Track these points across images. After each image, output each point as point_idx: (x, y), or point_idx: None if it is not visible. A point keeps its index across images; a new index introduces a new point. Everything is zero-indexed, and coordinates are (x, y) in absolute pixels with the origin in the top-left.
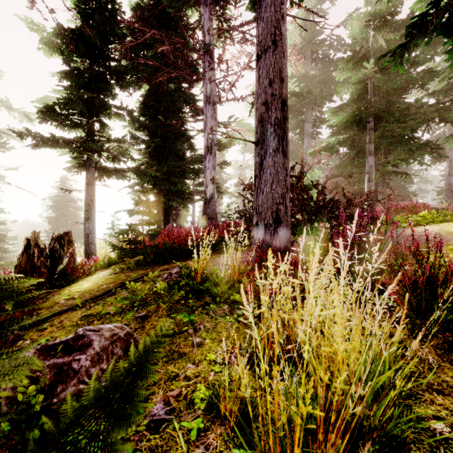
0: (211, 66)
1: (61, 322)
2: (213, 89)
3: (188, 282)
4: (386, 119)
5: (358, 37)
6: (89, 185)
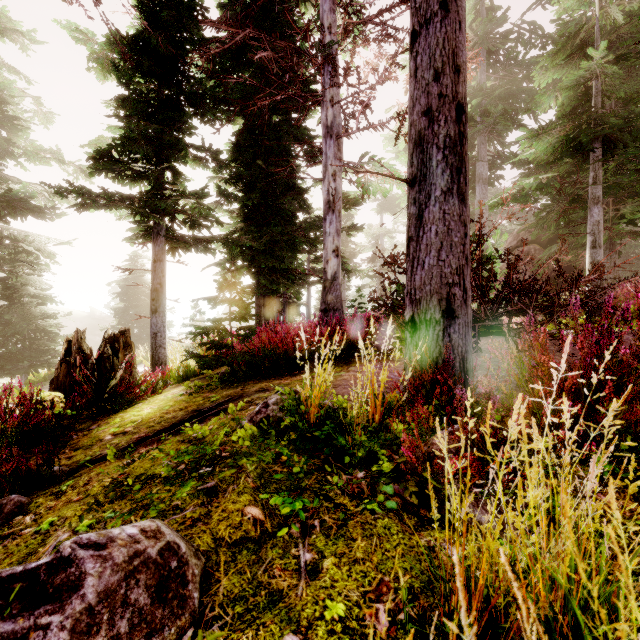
0: (334, 80)
1: (88, 483)
2: (336, 115)
3: (294, 422)
4: (623, 144)
5: (574, 12)
6: (157, 261)
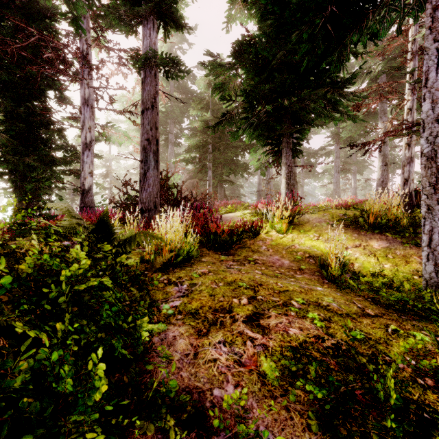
0: (90, 73)
1: None
2: (91, 94)
3: None
4: (218, 148)
5: (203, 90)
6: None
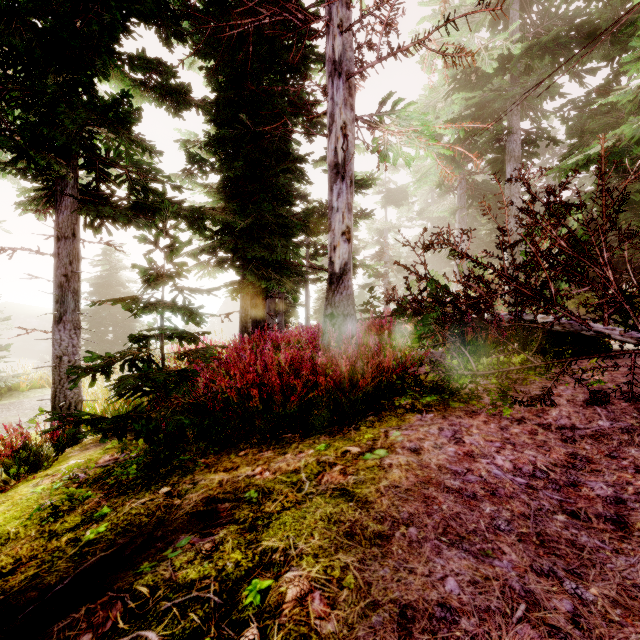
0: None
1: None
2: (347, 47)
3: None
4: None
5: None
6: (62, 239)
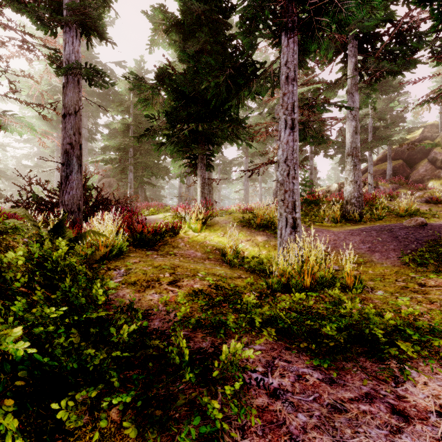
0: None
1: None
2: None
3: None
4: (140, 152)
5: (124, 93)
6: None
